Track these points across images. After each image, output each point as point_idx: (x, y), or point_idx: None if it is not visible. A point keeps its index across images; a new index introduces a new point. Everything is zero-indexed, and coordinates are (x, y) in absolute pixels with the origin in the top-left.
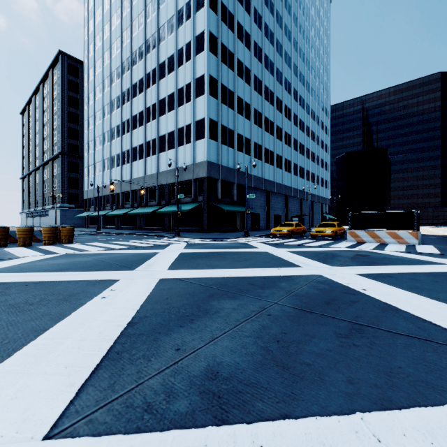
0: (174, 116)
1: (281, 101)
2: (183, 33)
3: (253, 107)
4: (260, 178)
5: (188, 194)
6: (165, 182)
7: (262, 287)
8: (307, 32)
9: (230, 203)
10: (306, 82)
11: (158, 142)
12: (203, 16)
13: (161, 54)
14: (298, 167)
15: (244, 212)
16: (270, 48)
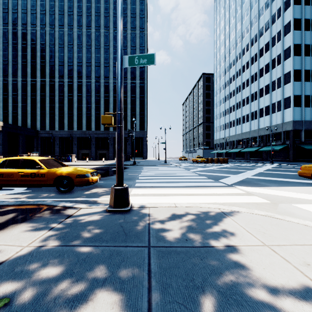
0: (269, 97)
1: None
2: (275, 49)
3: None
4: None
5: (279, 140)
6: (263, 134)
7: (293, 170)
8: None
9: None
10: None
11: (258, 112)
12: (289, 37)
13: (260, 63)
14: None
15: None
16: None
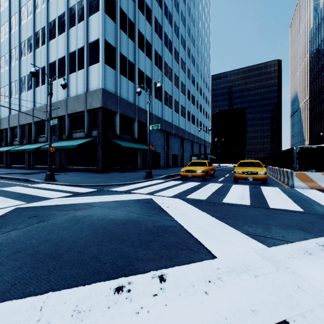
0: (65, 39)
1: (178, 53)
2: None
3: (154, 47)
4: (161, 118)
5: (82, 128)
6: (55, 115)
7: None
8: (197, 4)
9: (130, 140)
10: (196, 45)
11: (48, 70)
12: None
13: None
14: (190, 114)
15: (145, 150)
16: (169, 0)
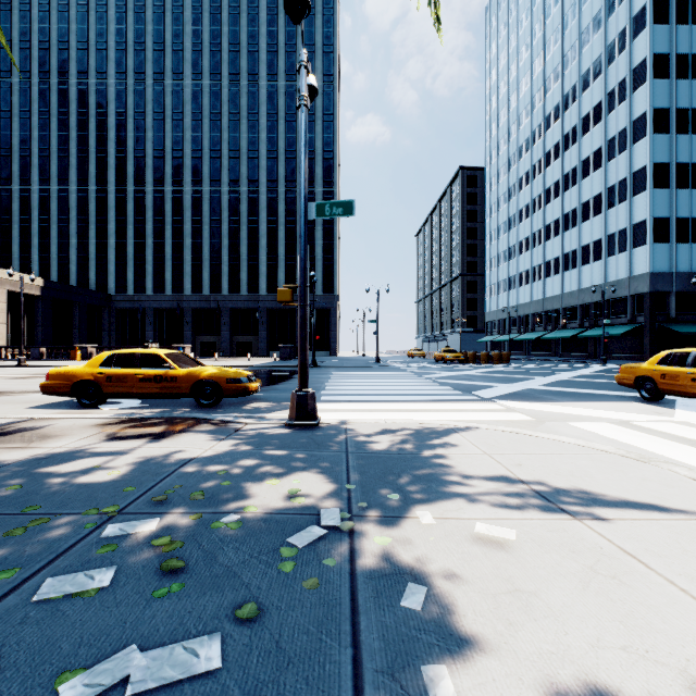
0: (601, 221)
1: None
2: (614, 119)
3: None
4: None
5: (622, 314)
6: (588, 301)
7: None
8: None
9: (695, 321)
10: None
11: (580, 254)
12: (644, 94)
13: (584, 149)
14: None
15: None
16: None
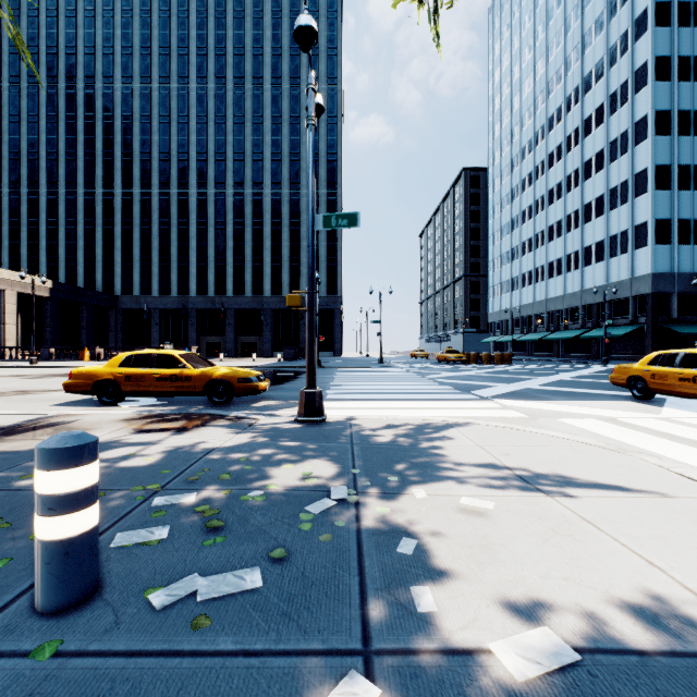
0: (603, 222)
1: None
2: (616, 121)
3: None
4: None
5: (624, 314)
6: (591, 301)
7: None
8: None
9: (696, 322)
10: None
11: (582, 255)
12: (645, 97)
13: (586, 150)
14: None
15: None
16: None
